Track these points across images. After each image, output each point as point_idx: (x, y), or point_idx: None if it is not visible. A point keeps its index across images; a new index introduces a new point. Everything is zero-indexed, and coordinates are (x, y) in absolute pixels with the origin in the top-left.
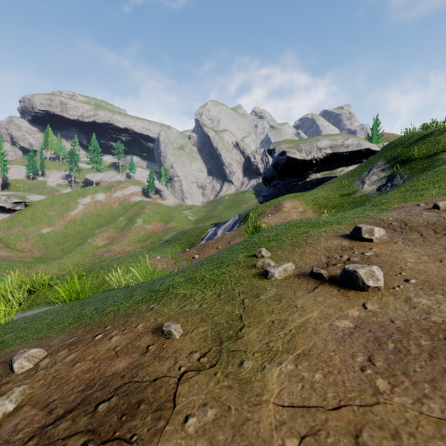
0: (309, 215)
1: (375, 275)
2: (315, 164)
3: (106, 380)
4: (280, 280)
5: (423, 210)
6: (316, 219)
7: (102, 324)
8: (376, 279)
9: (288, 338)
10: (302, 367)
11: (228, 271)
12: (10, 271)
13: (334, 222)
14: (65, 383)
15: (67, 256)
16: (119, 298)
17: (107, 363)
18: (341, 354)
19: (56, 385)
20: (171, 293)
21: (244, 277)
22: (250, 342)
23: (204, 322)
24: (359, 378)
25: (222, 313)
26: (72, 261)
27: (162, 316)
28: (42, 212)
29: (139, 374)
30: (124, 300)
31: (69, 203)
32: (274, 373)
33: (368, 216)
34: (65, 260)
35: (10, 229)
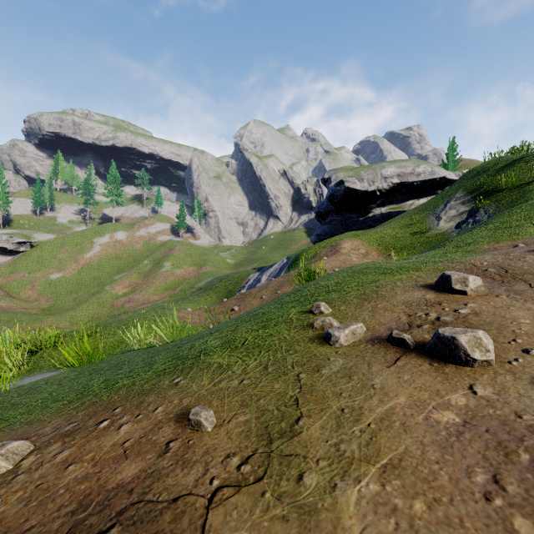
0: (372, 258)
1: (483, 344)
2: (379, 196)
3: (106, 497)
4: (347, 347)
5: (525, 253)
6: (385, 264)
7: (111, 404)
8: (485, 350)
9: (367, 437)
10: (392, 489)
11: (277, 332)
12: (12, 325)
13: (411, 268)
14: (50, 498)
15: (80, 307)
16: (136, 366)
17: (111, 467)
18: (450, 468)
19: (38, 500)
20: (203, 361)
21: (299, 340)
22: (312, 442)
23: (246, 407)
24: (485, 513)
25: (271, 395)
26: (87, 313)
27: (190, 396)
28: (51, 254)
29: (153, 488)
30: (142, 370)
31: (83, 244)
32: (351, 498)
33: (454, 260)
34: (79, 311)
35: (12, 275)
